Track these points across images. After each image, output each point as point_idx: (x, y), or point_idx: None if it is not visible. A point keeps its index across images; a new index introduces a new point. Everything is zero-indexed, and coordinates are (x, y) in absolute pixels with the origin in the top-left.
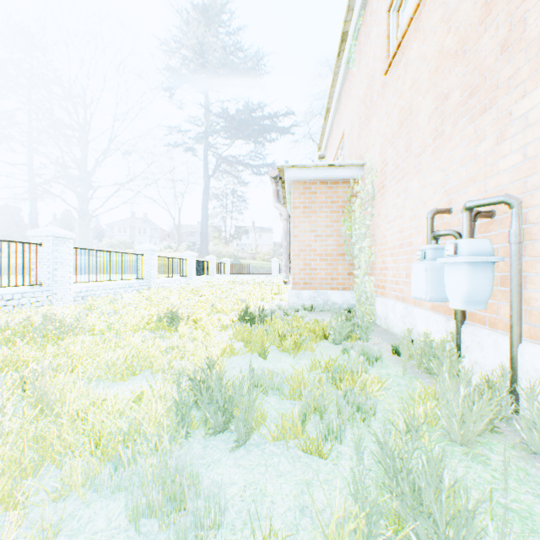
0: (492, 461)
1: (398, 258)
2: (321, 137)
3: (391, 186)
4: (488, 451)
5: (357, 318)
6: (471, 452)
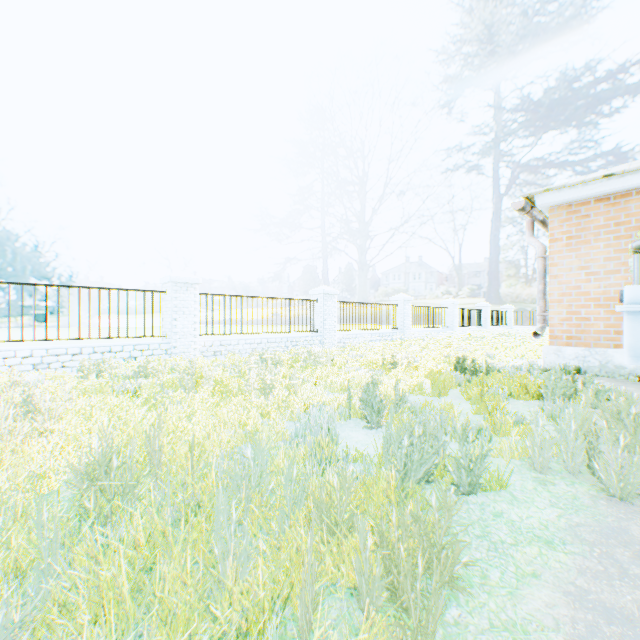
0: (553, 486)
1: None
2: None
3: None
4: (563, 484)
5: None
6: (542, 478)
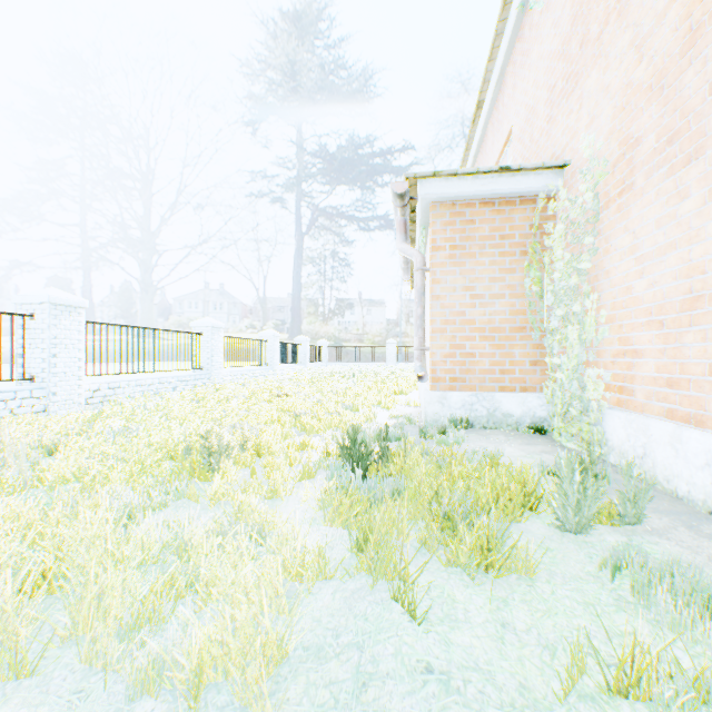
0: None
1: (682, 331)
2: (466, 154)
3: (652, 183)
4: None
5: (560, 447)
6: None
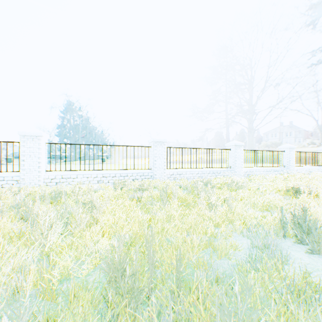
0: None
1: None
2: None
3: None
4: None
5: None
6: None
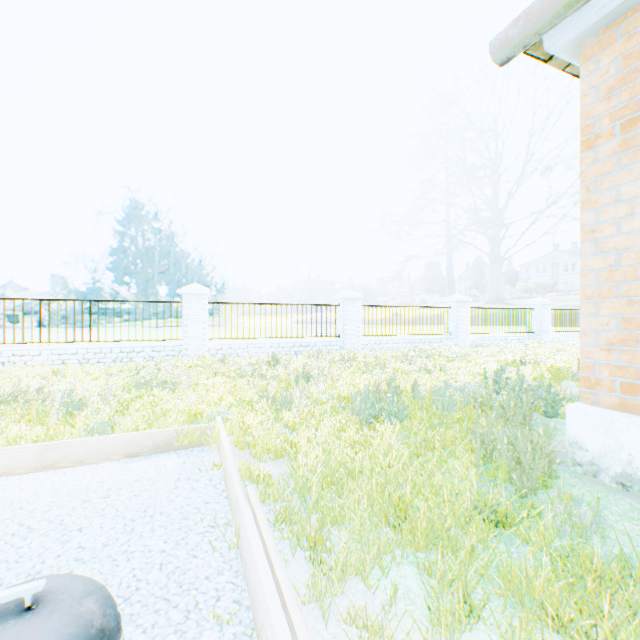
0: None
1: None
2: None
3: None
4: None
5: None
6: None
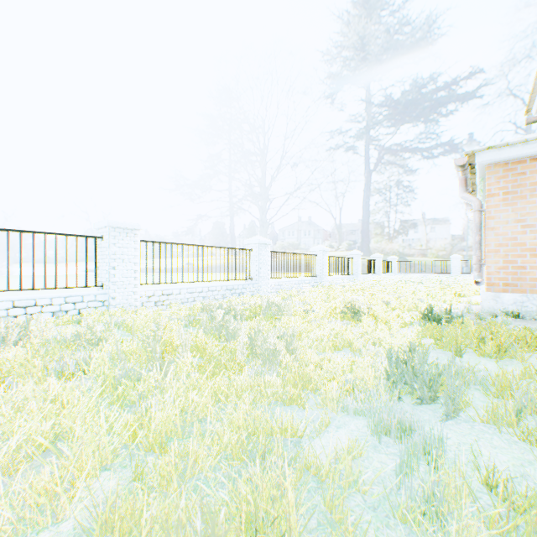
0: None
1: None
2: (531, 96)
3: None
4: None
5: None
6: None
